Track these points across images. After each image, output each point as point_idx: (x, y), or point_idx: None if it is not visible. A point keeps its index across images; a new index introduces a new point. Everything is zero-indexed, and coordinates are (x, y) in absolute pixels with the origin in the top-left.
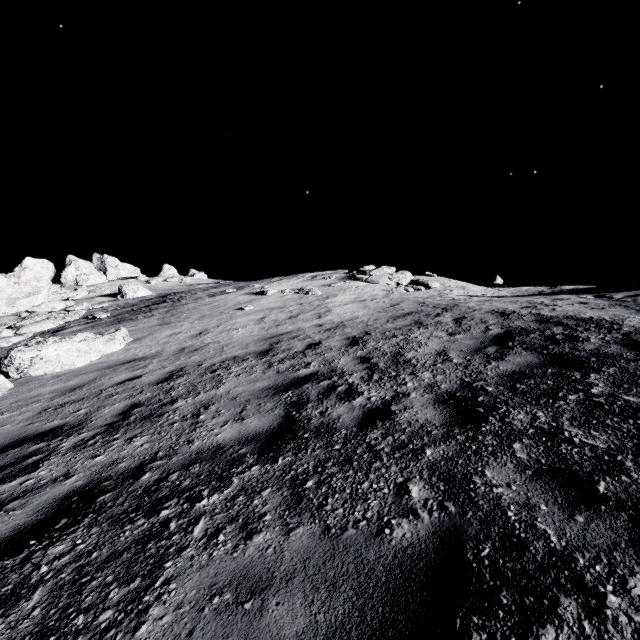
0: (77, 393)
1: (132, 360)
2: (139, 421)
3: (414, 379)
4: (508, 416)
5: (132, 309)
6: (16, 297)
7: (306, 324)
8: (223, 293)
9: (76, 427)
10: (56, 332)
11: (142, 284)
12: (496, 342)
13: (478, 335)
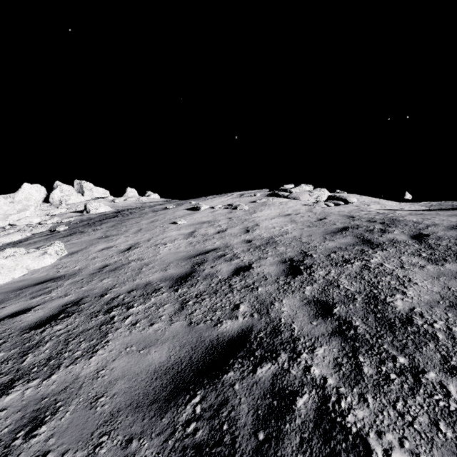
0: None
1: (48, 279)
2: None
3: None
4: None
5: (88, 223)
6: (10, 213)
7: (234, 239)
8: (164, 209)
9: None
10: (18, 243)
11: (108, 202)
12: None
13: None
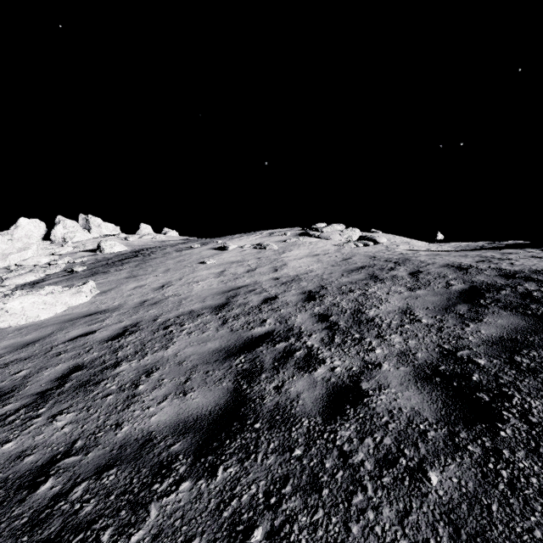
0: (28, 350)
1: (93, 313)
2: (73, 390)
3: (382, 344)
4: (530, 412)
5: (107, 263)
6: (9, 252)
7: (263, 277)
8: (189, 248)
9: (6, 395)
10: (35, 284)
11: (121, 241)
12: (464, 299)
13: (441, 291)
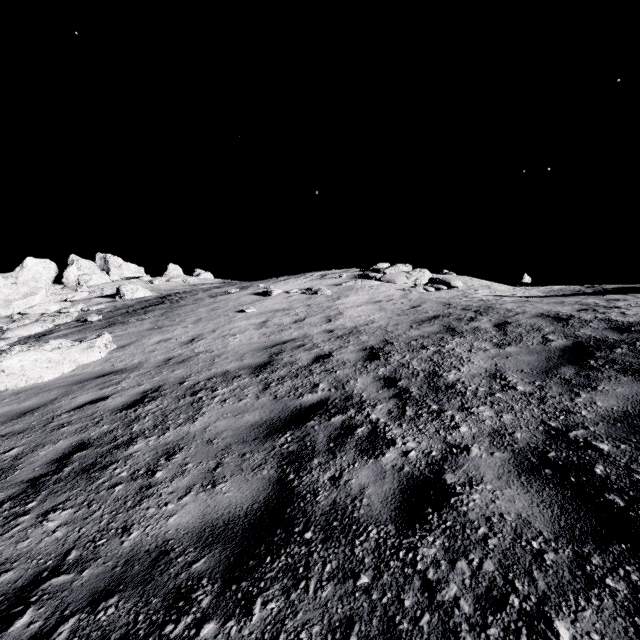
0: (24, 420)
1: (108, 373)
2: (73, 477)
3: (468, 419)
4: None
5: (127, 311)
6: (13, 298)
7: (314, 329)
8: (225, 293)
9: None
10: (42, 336)
11: (145, 284)
12: (569, 359)
13: (537, 348)
